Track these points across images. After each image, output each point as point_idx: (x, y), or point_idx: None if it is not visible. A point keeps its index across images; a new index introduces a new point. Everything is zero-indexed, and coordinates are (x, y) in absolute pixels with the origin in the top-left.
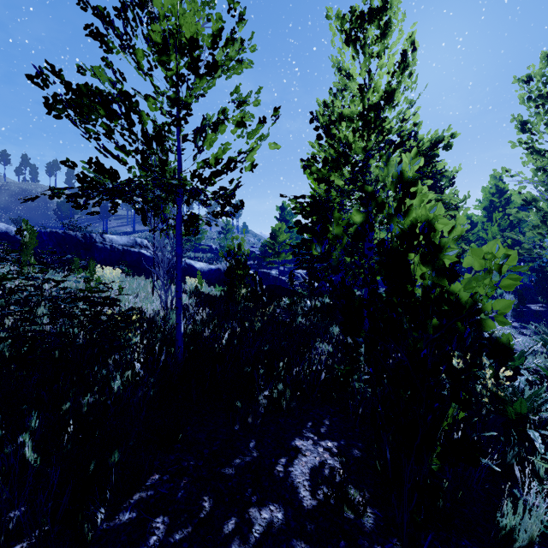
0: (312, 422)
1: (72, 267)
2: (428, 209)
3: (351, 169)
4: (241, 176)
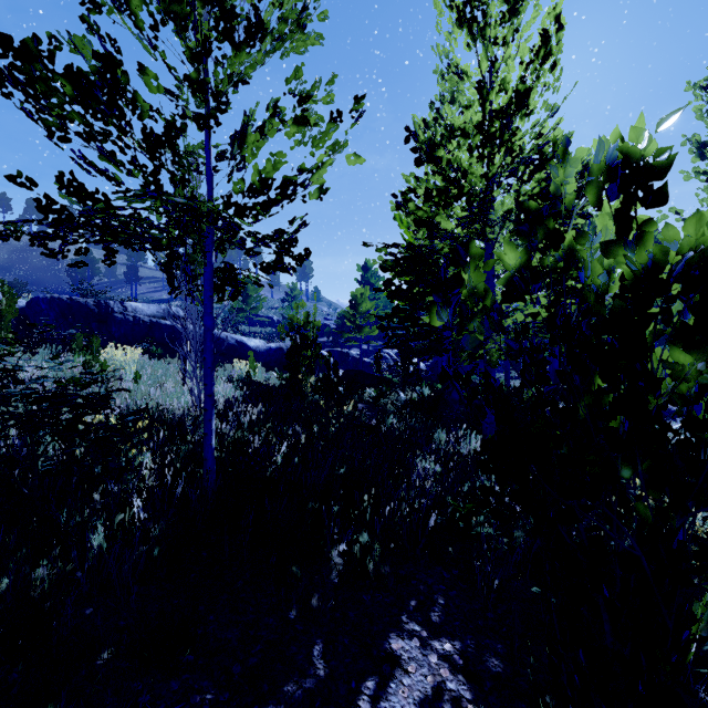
0: (417, 600)
1: (72, 346)
2: (706, 221)
3: (467, 204)
4: (307, 214)
